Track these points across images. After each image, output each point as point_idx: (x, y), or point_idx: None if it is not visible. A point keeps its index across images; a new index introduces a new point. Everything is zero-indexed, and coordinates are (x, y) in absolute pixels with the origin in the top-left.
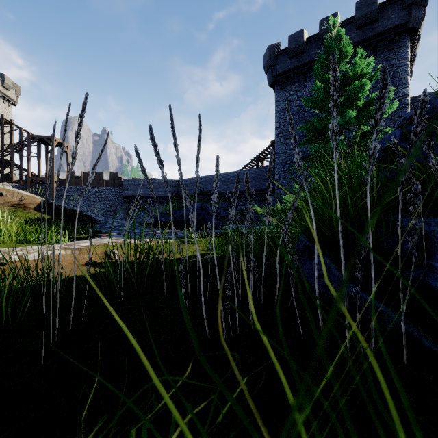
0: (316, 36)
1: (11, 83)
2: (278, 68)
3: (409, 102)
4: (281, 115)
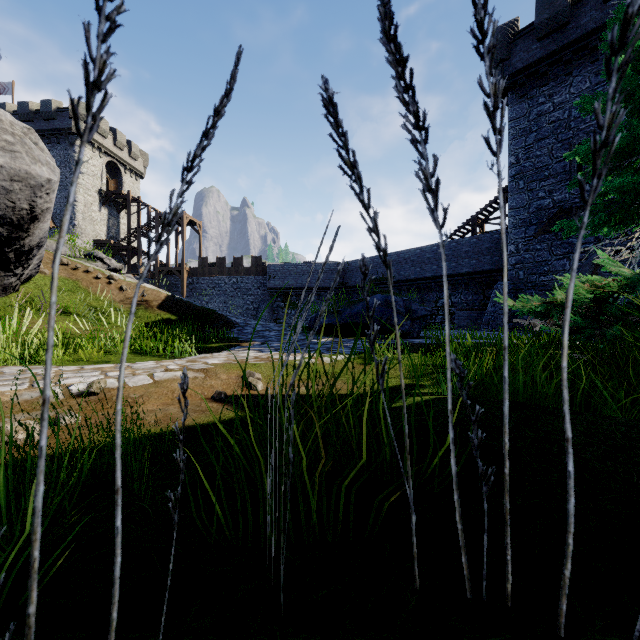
0: None
1: (138, 151)
2: (514, 61)
3: None
4: (521, 141)
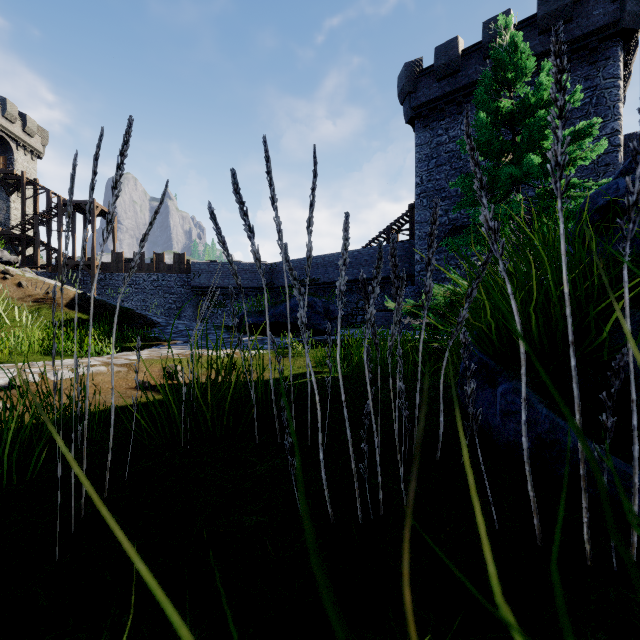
0: (477, 46)
1: (35, 126)
2: (419, 95)
3: (622, 143)
4: (424, 165)
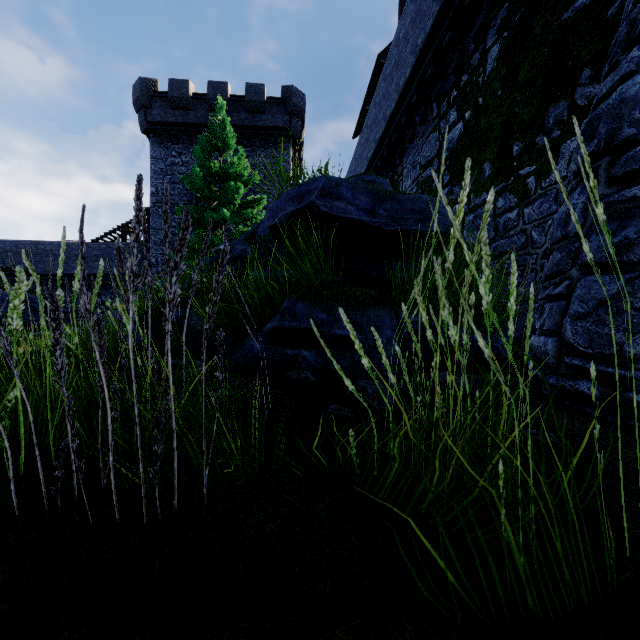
0: (205, 97)
1: None
2: (155, 113)
3: None
4: (160, 178)
